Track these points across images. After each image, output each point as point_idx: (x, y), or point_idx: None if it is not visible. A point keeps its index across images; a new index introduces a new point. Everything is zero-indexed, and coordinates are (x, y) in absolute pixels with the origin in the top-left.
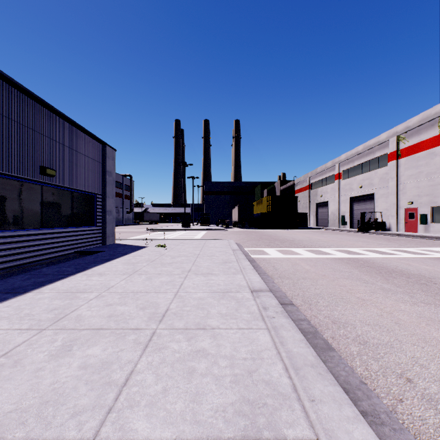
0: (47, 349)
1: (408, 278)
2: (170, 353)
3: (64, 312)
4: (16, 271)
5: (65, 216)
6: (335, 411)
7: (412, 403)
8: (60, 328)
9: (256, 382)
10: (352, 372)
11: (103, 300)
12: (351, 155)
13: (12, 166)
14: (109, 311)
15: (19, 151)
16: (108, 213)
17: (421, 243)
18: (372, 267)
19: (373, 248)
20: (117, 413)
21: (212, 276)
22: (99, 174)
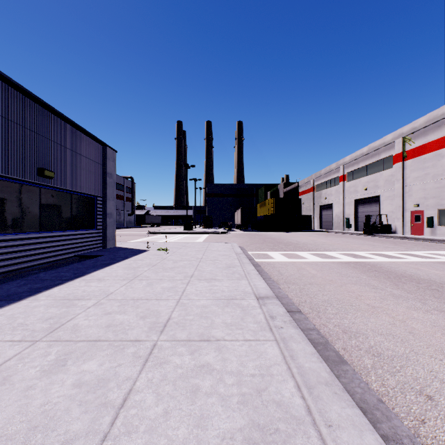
0: (39, 364)
1: (418, 283)
2: (171, 368)
3: (60, 321)
4: (13, 276)
5: (64, 219)
6: (356, 439)
7: (436, 425)
8: (55, 339)
9: (266, 403)
10: (368, 388)
11: (101, 308)
12: (356, 156)
13: (9, 168)
14: (108, 321)
15: (16, 152)
16: (108, 216)
17: (428, 247)
18: (380, 271)
19: (380, 252)
20: (112, 441)
21: (216, 281)
22: (99, 176)
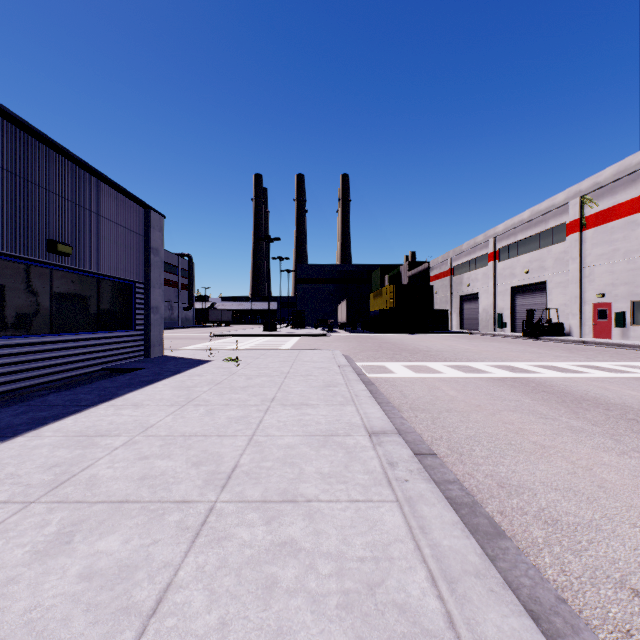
0: (30, 540)
1: (608, 410)
2: (235, 547)
3: (71, 471)
4: (10, 399)
5: (87, 315)
6: None
7: None
8: (60, 500)
9: (383, 607)
10: (541, 579)
11: (135, 450)
12: (513, 224)
13: (4, 240)
14: (142, 469)
15: (15, 217)
16: (153, 310)
17: (619, 355)
18: (551, 392)
19: (548, 363)
20: None
21: (308, 408)
22: (139, 253)
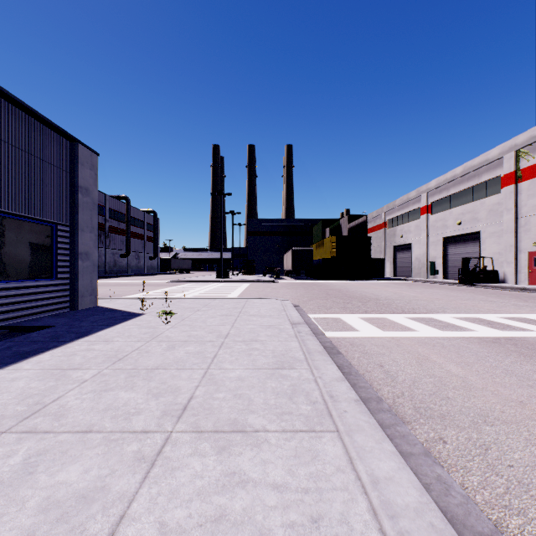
0: None
1: None
2: None
3: None
4: None
5: None
6: None
7: None
8: None
9: None
10: None
11: None
12: (445, 180)
13: None
14: None
15: None
16: (81, 257)
17: None
18: None
19: (520, 314)
20: None
21: (245, 445)
22: (63, 191)
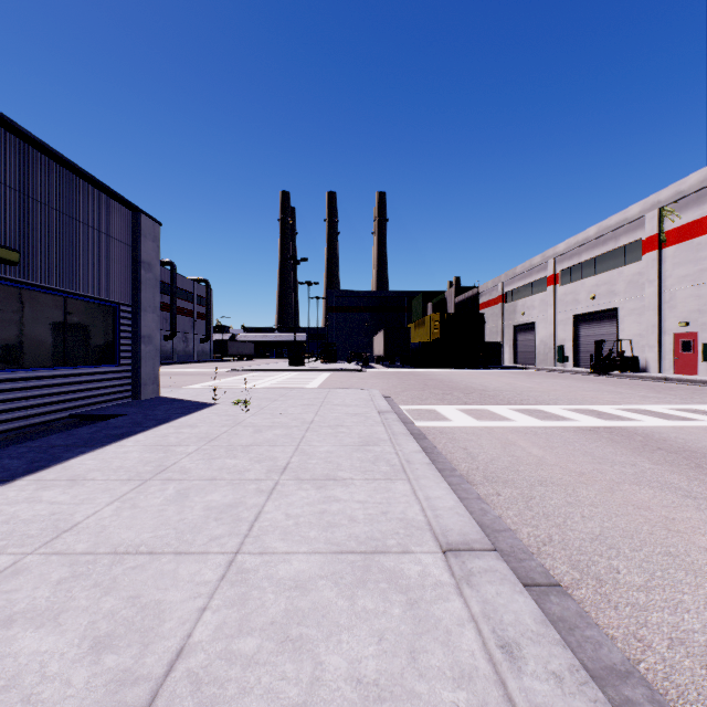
0: None
1: None
2: None
3: None
4: None
5: (48, 345)
6: None
7: None
8: None
9: None
10: None
11: (1, 595)
12: (576, 243)
13: None
14: None
15: None
16: (144, 340)
17: None
18: (671, 450)
19: (639, 406)
20: None
21: (337, 485)
22: (125, 267)
